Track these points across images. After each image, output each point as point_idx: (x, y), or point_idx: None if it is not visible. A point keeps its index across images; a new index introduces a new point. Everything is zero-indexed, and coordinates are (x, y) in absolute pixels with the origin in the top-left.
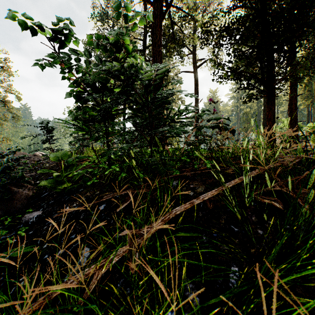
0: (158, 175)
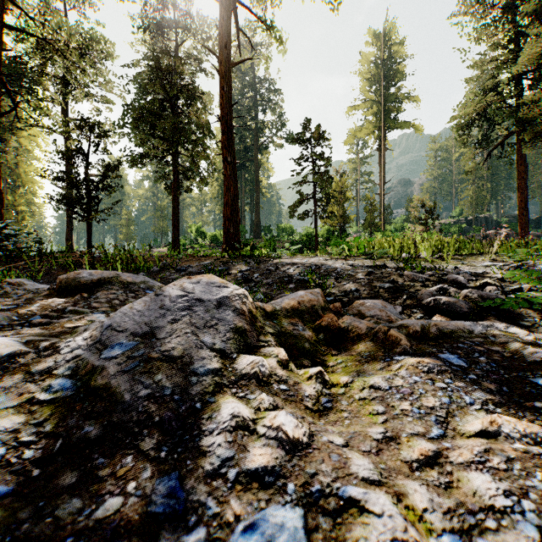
0: (3, 261)
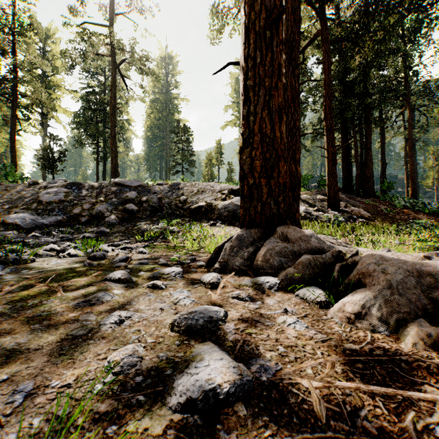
0: None
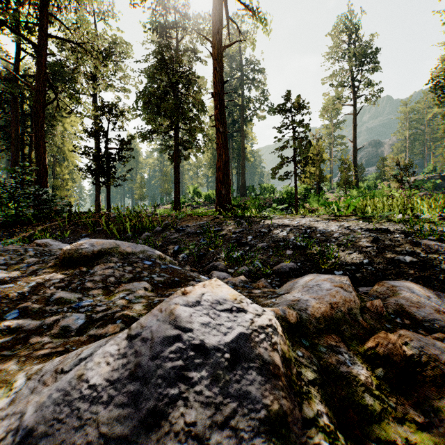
0: (42, 221)
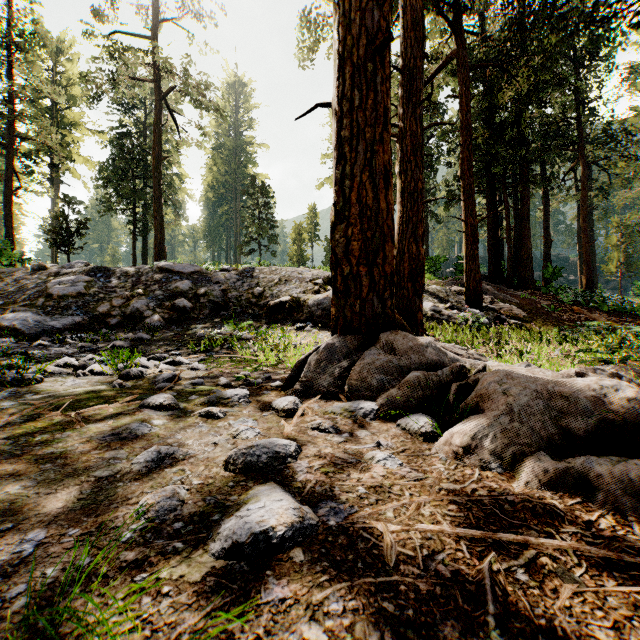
0: None
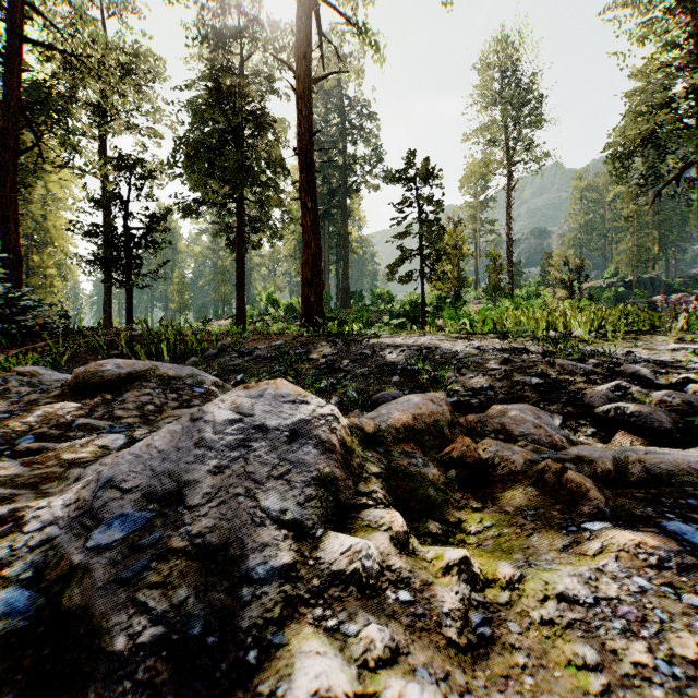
0: (18, 341)
